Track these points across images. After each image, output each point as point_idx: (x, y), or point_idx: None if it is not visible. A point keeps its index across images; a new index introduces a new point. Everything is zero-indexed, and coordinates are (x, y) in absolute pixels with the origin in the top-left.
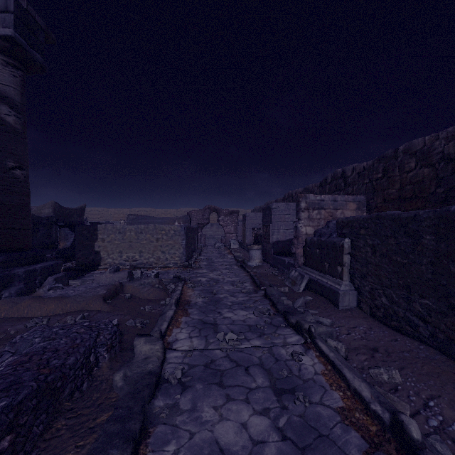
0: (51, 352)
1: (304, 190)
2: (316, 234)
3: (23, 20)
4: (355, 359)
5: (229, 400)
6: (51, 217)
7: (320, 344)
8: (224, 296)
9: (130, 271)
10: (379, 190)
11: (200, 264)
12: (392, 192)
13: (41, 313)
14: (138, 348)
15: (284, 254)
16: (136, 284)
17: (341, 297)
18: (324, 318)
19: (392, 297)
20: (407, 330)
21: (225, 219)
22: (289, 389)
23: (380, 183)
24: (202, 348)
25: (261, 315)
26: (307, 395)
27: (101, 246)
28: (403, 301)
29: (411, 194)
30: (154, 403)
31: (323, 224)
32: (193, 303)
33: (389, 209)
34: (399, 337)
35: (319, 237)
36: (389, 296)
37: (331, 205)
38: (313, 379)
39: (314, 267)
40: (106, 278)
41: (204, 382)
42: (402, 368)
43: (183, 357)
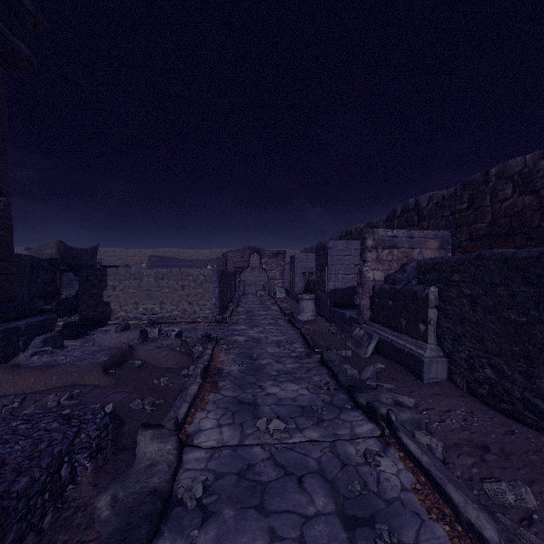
0: None
1: (366, 225)
2: (387, 280)
3: None
4: (457, 463)
5: (275, 540)
6: (55, 260)
7: (405, 440)
8: (267, 363)
9: (143, 329)
10: (464, 224)
11: (238, 317)
12: (481, 227)
13: (15, 389)
14: (142, 448)
15: (344, 305)
16: (151, 347)
17: (426, 366)
18: (405, 396)
19: (503, 369)
20: (526, 417)
21: (269, 261)
22: (366, 518)
23: (465, 215)
24: (235, 444)
25: (317, 390)
26: (394, 530)
27: (111, 295)
28: (520, 375)
29: (507, 229)
30: None
31: (396, 267)
32: (225, 372)
33: (477, 248)
34: (515, 427)
35: (392, 285)
36: (497, 367)
37: (406, 243)
38: (400, 500)
39: (385, 324)
40: (111, 339)
41: (236, 505)
42: (532, 482)
43: (207, 460)
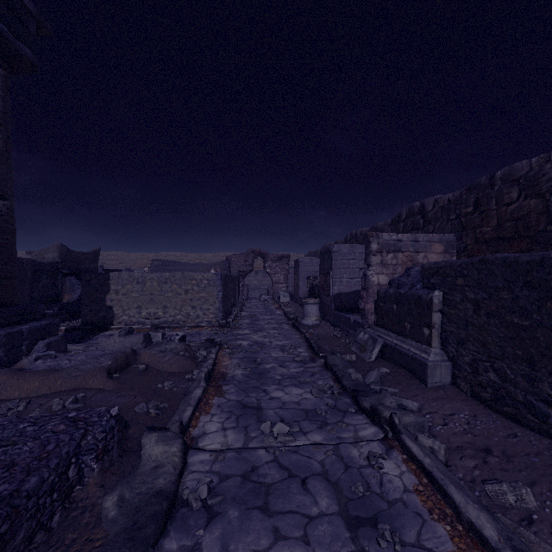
0: (2, 469)
1: (372, 229)
2: (392, 284)
3: (5, 1)
4: (459, 465)
5: (279, 539)
6: (56, 263)
7: (408, 443)
8: (271, 367)
9: (147, 333)
10: (470, 228)
11: (241, 322)
12: (487, 230)
13: (20, 393)
14: (147, 450)
15: (348, 309)
16: (155, 351)
17: (430, 370)
18: (409, 400)
19: (506, 373)
20: (528, 420)
21: (273, 265)
22: (368, 519)
23: (471, 219)
24: (239, 447)
25: (321, 394)
26: (396, 530)
27: (114, 299)
28: (523, 379)
29: (513, 233)
30: (163, 545)
31: (401, 271)
32: (229, 376)
33: (482, 252)
34: (518, 430)
35: (397, 289)
36: (500, 370)
37: (411, 247)
38: (402, 501)
39: (390, 328)
40: (115, 343)
41: (241, 506)
42: (532, 483)
43: (211, 462)
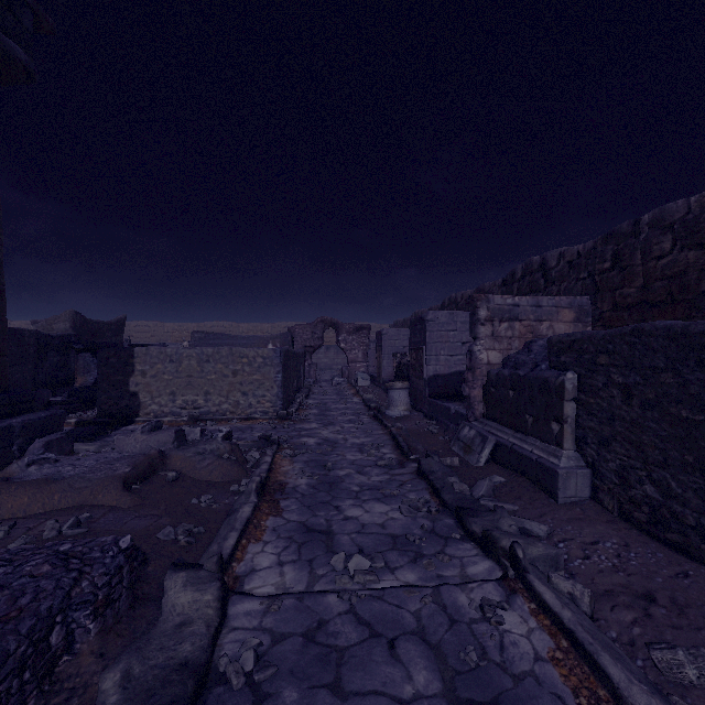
0: None
1: (476, 292)
2: (507, 363)
3: None
4: (611, 619)
5: None
6: (68, 336)
7: (538, 586)
8: (346, 474)
9: (179, 429)
10: (607, 289)
11: (307, 413)
12: (630, 292)
13: (2, 512)
14: (171, 598)
15: (447, 396)
16: (190, 453)
17: (562, 481)
18: (534, 522)
19: (669, 486)
20: (703, 552)
21: (349, 339)
22: (486, 704)
23: (608, 277)
24: (301, 590)
25: (413, 513)
26: None
27: (140, 383)
28: (695, 495)
29: (665, 295)
30: None
31: (518, 346)
32: (290, 487)
33: (624, 321)
34: (689, 567)
35: (513, 370)
36: (661, 482)
37: (531, 314)
38: (533, 676)
39: (504, 422)
40: (136, 442)
41: (301, 683)
42: None
43: (261, 614)
